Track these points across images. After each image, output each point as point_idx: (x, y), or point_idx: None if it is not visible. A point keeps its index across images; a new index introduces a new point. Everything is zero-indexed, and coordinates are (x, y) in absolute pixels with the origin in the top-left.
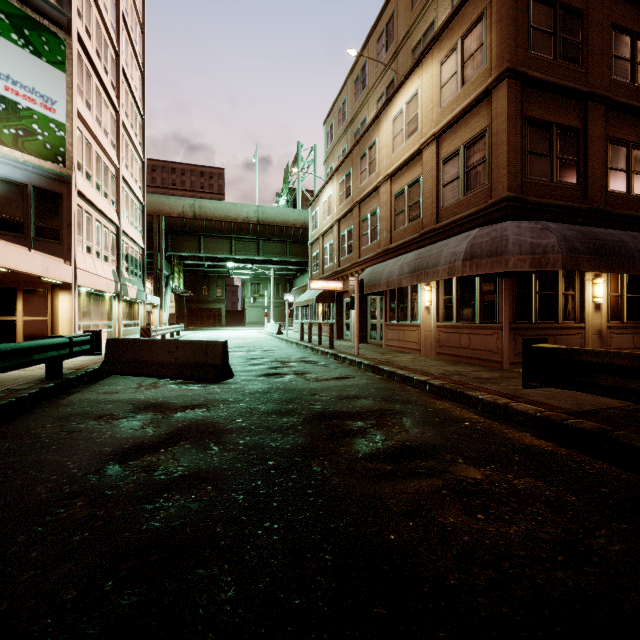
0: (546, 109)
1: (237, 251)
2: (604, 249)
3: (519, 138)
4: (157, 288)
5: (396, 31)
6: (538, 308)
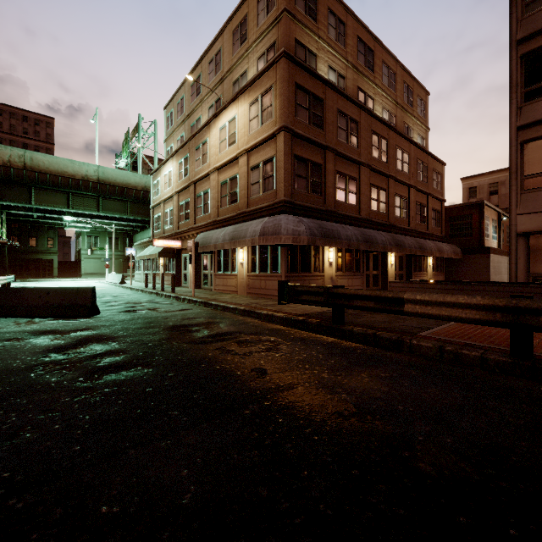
0: (305, 151)
1: (75, 205)
2: (328, 234)
3: (290, 166)
4: None
5: (222, 64)
6: (301, 264)
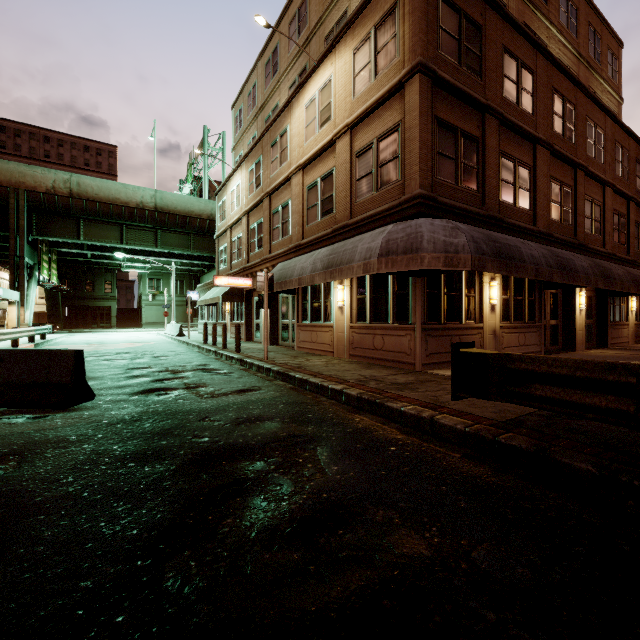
0: (452, 113)
1: (129, 240)
2: (504, 252)
3: (430, 136)
4: (15, 280)
5: (309, 16)
6: (446, 309)
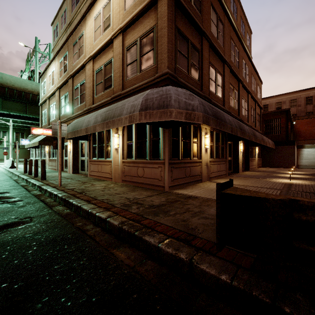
0: (186, 28)
1: None
2: (217, 115)
3: (174, 37)
4: None
5: None
6: (182, 150)
